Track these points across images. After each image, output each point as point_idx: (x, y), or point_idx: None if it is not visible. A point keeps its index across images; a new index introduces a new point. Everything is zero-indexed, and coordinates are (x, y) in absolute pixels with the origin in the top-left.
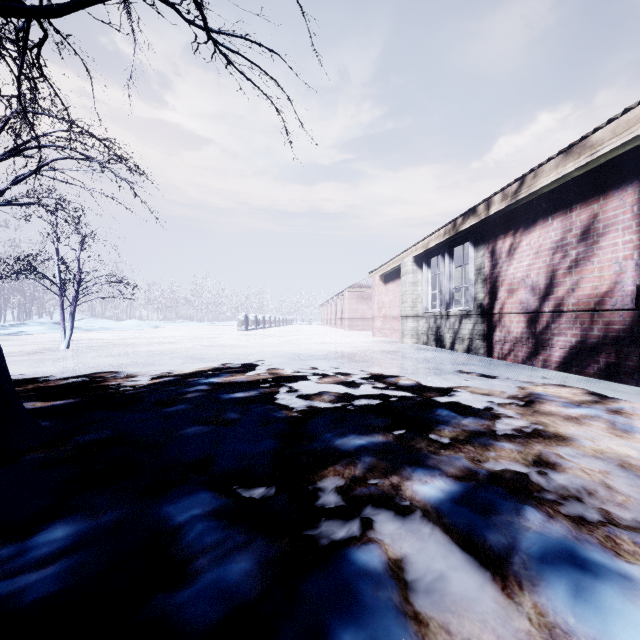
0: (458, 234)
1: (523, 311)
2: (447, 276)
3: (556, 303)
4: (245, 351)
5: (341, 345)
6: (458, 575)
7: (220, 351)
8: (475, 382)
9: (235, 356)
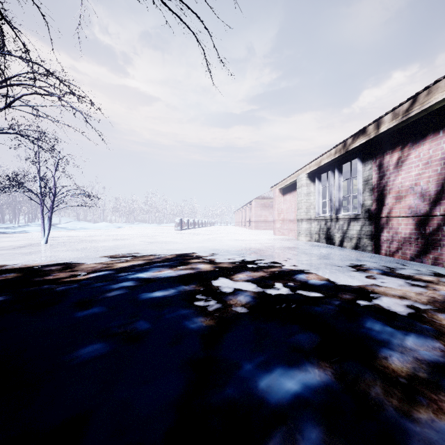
0: (347, 153)
1: (412, 215)
2: (337, 187)
3: None
4: (176, 246)
5: (250, 242)
6: None
7: (157, 246)
8: (380, 280)
9: (167, 251)
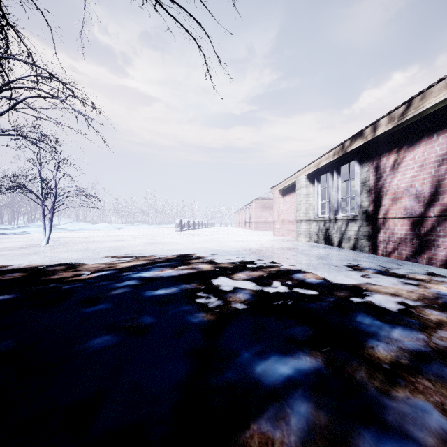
0: (345, 155)
1: (407, 216)
2: (335, 189)
3: (442, 209)
4: (177, 247)
5: (250, 242)
6: None
7: (158, 247)
8: (375, 279)
9: (168, 251)
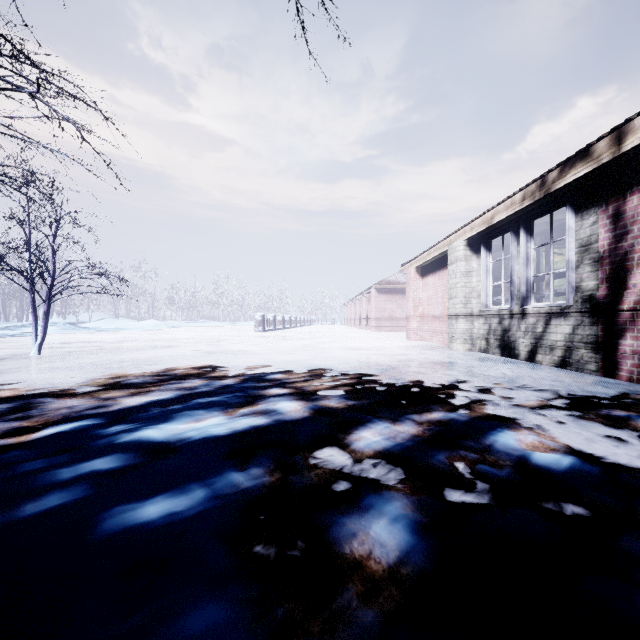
0: (545, 198)
1: None
2: (523, 260)
3: None
4: (250, 360)
5: (372, 351)
6: None
7: (218, 360)
8: None
9: (231, 370)
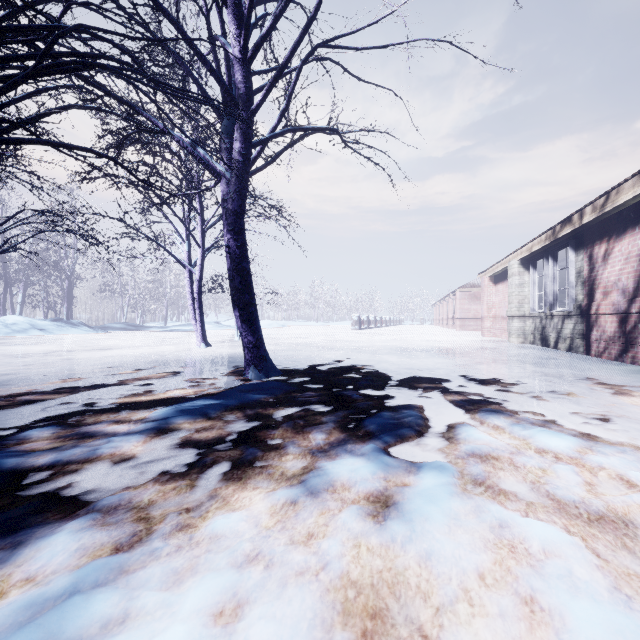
0: (559, 239)
1: (615, 312)
2: (550, 278)
3: None
4: (361, 345)
5: (445, 343)
6: (449, 412)
7: (342, 344)
8: (543, 369)
9: (354, 348)
